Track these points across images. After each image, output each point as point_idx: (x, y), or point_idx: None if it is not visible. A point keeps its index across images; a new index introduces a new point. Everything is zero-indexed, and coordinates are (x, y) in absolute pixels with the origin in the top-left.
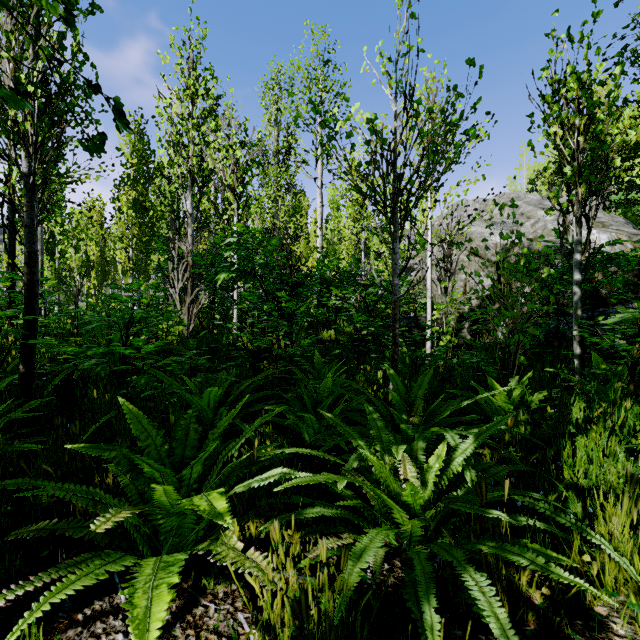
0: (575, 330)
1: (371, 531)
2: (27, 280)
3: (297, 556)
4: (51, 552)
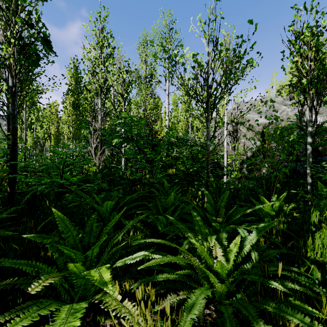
0: (310, 170)
1: (197, 291)
2: (11, 143)
3: (153, 301)
4: (14, 296)
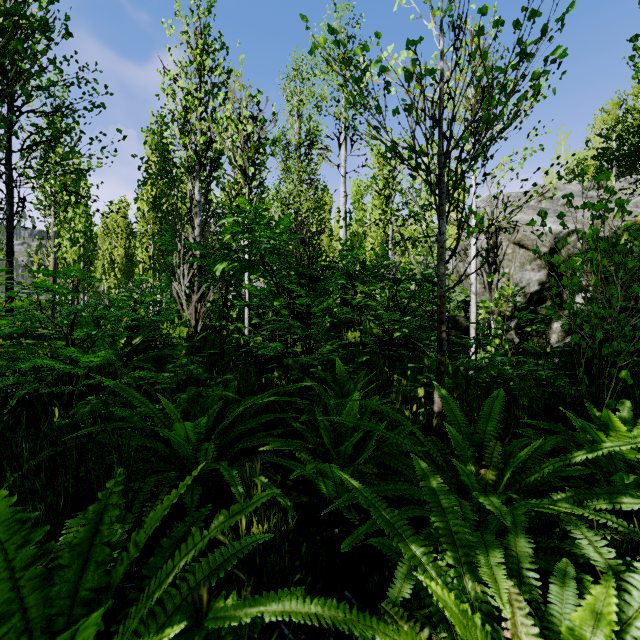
0: None
1: None
2: None
3: None
4: None
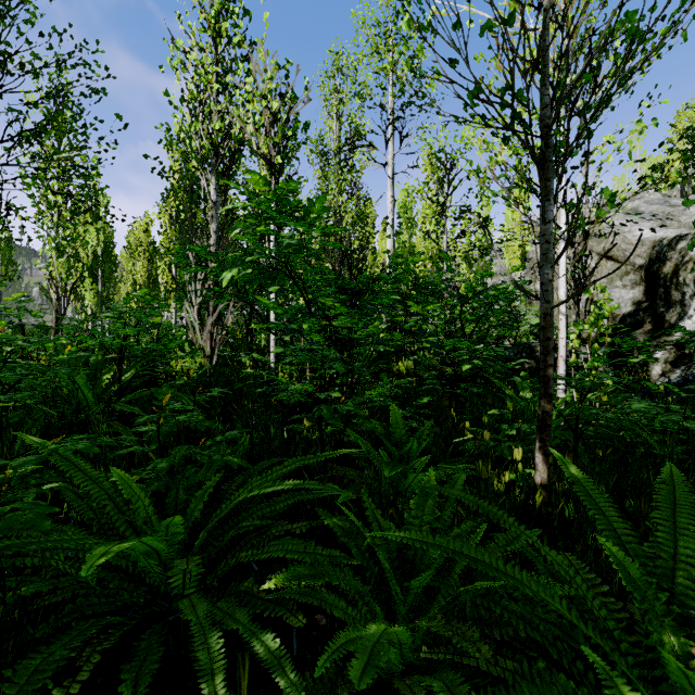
0: None
1: None
2: None
3: None
4: None
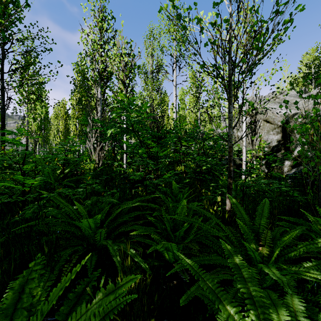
0: None
1: None
2: None
3: None
4: None
